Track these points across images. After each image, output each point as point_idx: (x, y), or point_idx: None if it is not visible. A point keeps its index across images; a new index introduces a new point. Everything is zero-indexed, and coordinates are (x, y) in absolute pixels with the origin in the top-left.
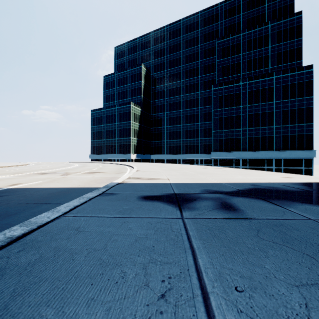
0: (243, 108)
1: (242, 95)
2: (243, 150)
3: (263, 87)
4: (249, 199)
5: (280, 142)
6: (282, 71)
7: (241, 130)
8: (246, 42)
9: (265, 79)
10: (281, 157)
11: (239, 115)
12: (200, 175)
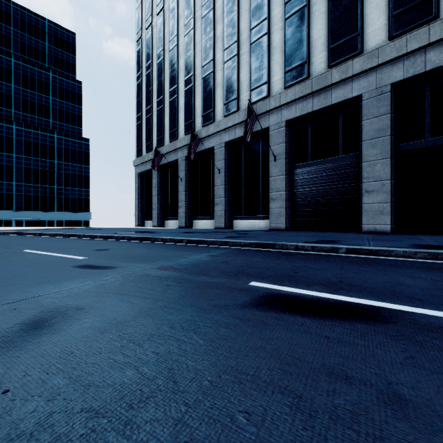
0: (18, 158)
1: (16, 142)
2: (18, 210)
3: (44, 142)
4: (45, 229)
5: (62, 203)
6: (64, 133)
7: (15, 184)
8: (22, 75)
9: (46, 134)
10: (63, 218)
11: (11, 165)
12: (8, 228)
